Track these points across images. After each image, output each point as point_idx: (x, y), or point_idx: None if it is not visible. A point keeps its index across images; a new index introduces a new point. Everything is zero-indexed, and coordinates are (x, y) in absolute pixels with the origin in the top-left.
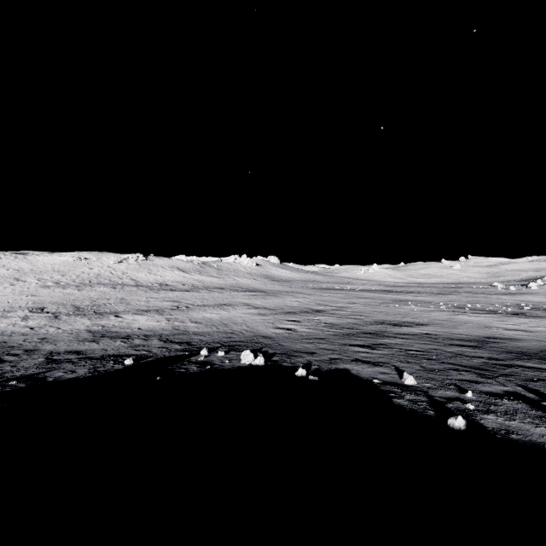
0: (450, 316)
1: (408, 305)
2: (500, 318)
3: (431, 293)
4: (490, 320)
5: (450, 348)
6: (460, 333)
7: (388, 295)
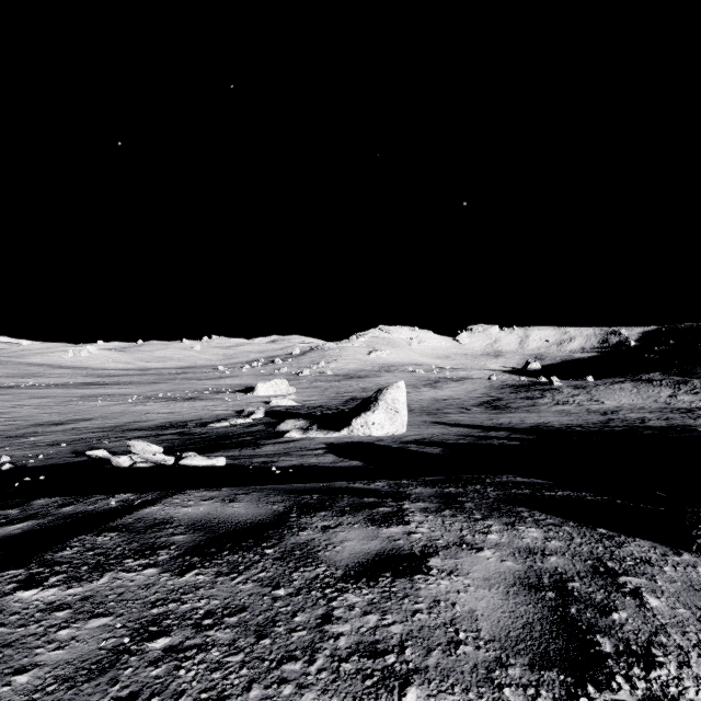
0: (127, 408)
1: (95, 401)
2: (169, 404)
3: (142, 383)
4: (159, 407)
5: (81, 435)
6: (113, 422)
7: (84, 390)
